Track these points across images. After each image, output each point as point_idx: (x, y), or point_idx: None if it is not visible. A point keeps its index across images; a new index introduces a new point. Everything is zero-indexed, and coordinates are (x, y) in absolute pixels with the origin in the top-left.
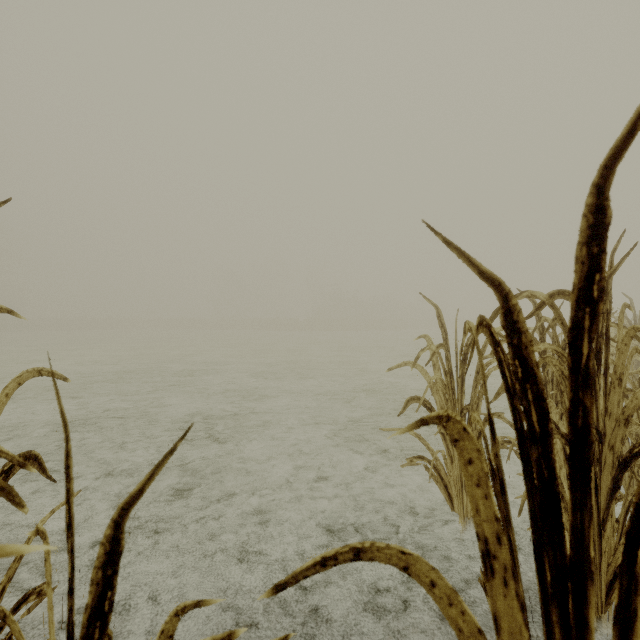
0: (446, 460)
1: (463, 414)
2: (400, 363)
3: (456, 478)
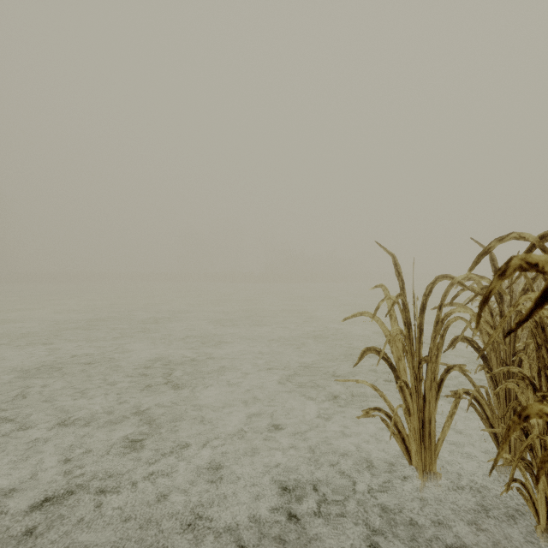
0: (406, 414)
1: (421, 365)
2: (355, 313)
3: (416, 432)
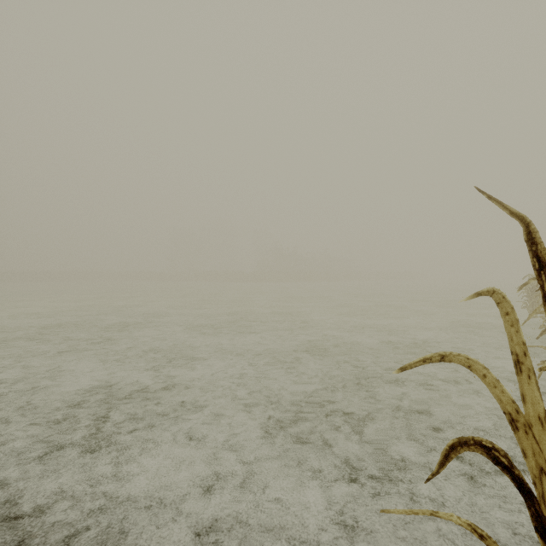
0: None
1: None
2: (429, 355)
3: None
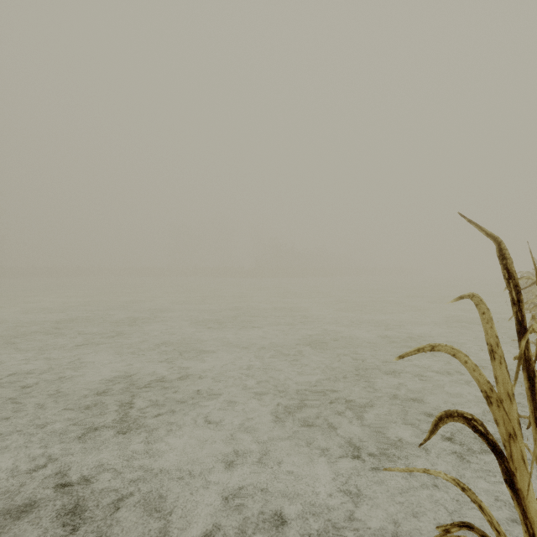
0: None
1: None
2: (422, 345)
3: None
